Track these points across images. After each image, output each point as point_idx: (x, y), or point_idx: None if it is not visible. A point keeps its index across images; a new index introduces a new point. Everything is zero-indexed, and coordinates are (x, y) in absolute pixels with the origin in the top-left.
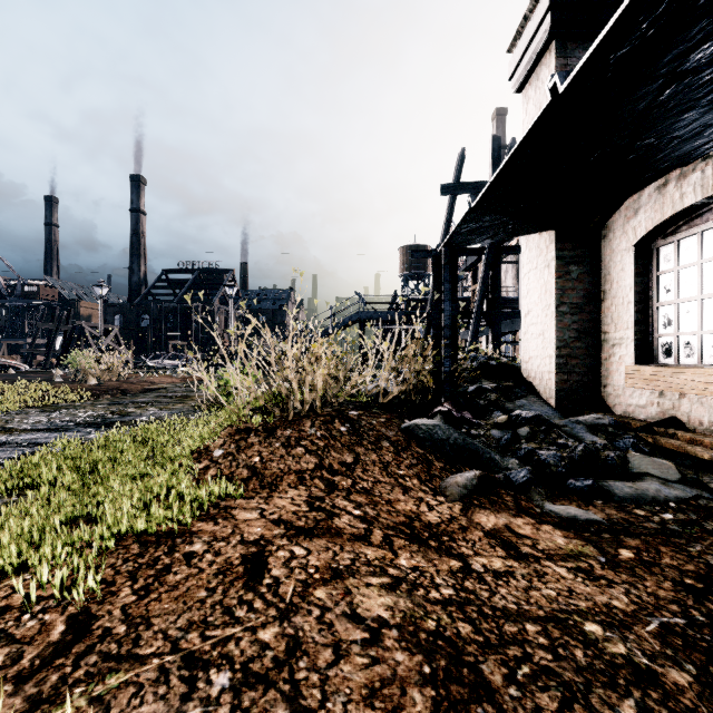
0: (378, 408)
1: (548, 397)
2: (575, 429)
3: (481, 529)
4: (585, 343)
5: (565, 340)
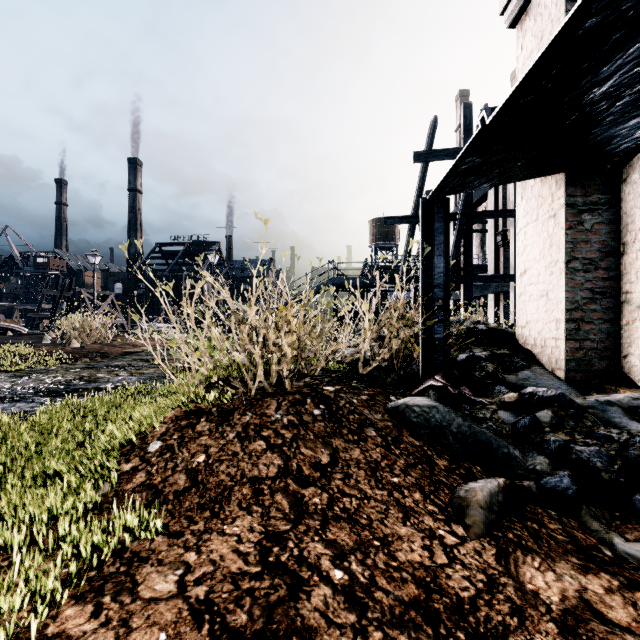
0: (357, 380)
1: (555, 367)
2: (607, 412)
3: (548, 614)
4: (601, 305)
5: (577, 301)
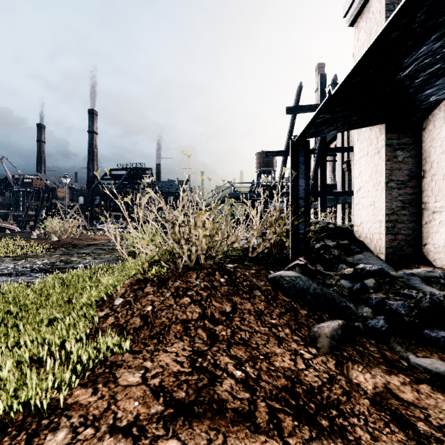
0: (248, 261)
1: (378, 252)
2: (411, 280)
3: (365, 395)
4: (409, 211)
5: (393, 208)
